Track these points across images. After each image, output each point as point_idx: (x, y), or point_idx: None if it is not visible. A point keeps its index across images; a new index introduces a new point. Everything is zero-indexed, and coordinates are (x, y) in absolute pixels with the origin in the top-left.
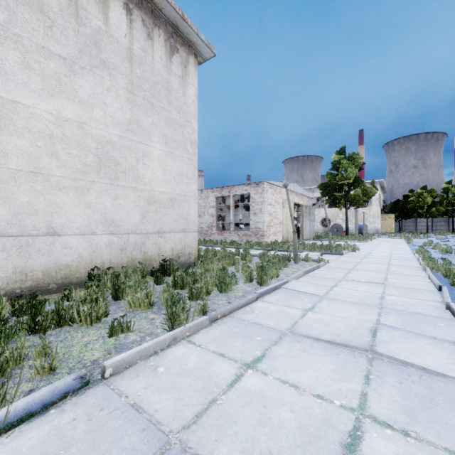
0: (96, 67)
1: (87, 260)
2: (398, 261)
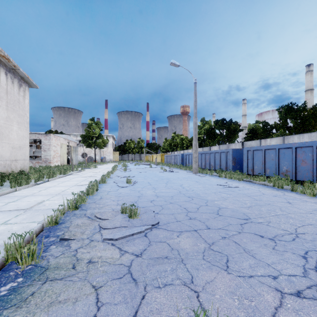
0: None
1: None
2: (107, 169)
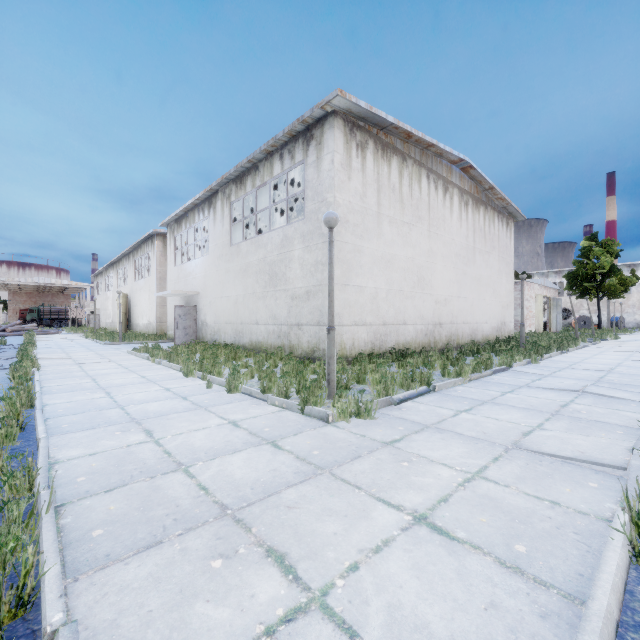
0: (492, 251)
1: (491, 334)
2: None
